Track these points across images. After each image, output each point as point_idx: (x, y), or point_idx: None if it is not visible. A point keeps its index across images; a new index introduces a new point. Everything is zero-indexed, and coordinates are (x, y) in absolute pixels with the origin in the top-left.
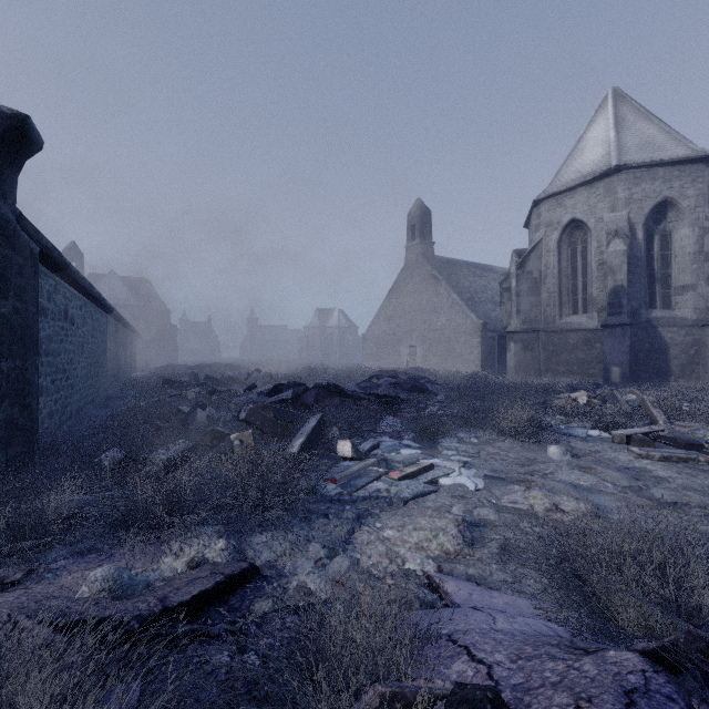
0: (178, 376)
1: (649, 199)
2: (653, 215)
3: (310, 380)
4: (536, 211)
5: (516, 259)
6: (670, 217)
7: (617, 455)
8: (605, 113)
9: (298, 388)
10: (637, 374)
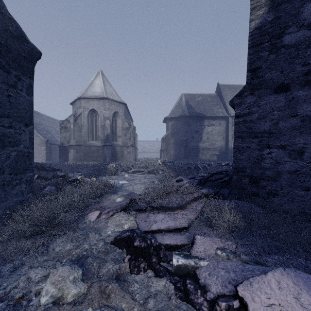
0: None
1: (113, 110)
2: (113, 114)
3: None
4: (79, 101)
5: (73, 117)
6: (117, 116)
7: (135, 175)
8: (100, 77)
9: None
10: (111, 160)
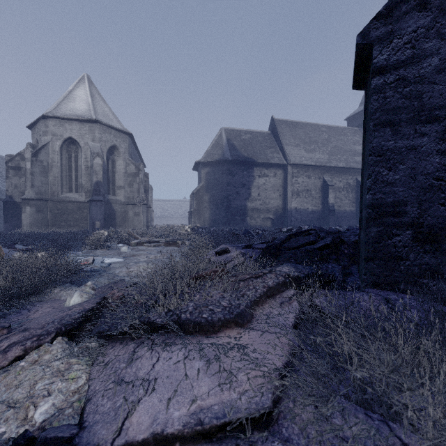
0: None
1: (109, 142)
2: (109, 150)
3: None
4: (44, 122)
5: (32, 150)
6: (116, 154)
7: (141, 248)
8: (85, 86)
9: None
10: (104, 226)
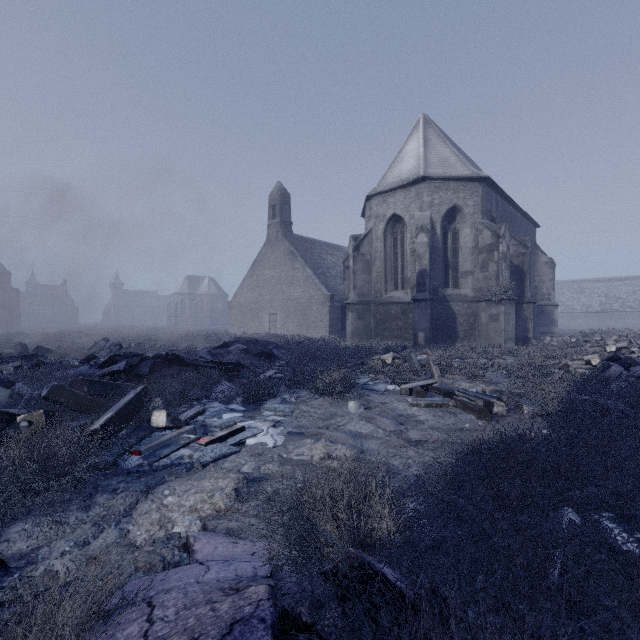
0: (9, 346)
1: (444, 205)
2: (447, 217)
3: (167, 347)
4: (369, 204)
5: (353, 243)
6: (458, 220)
7: (398, 405)
8: (418, 133)
9: (134, 358)
10: (437, 338)
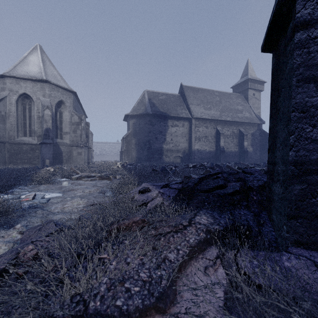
0: None
1: (57, 98)
2: (57, 104)
3: None
4: (3, 80)
5: None
6: (63, 107)
7: (80, 182)
8: (37, 53)
9: None
10: (53, 163)
